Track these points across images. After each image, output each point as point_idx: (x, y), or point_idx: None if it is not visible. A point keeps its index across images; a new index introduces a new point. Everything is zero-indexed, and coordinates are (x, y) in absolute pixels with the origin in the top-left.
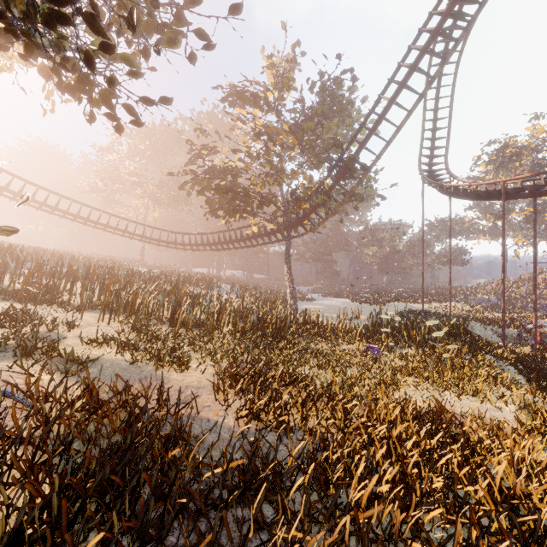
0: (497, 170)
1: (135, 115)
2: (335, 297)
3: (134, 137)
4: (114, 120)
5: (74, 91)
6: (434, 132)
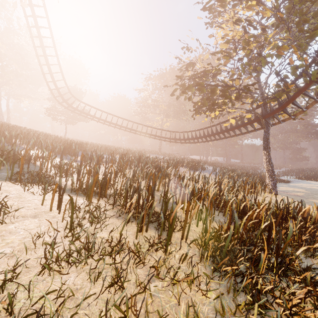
0: None
1: None
2: (312, 180)
3: (155, 79)
4: None
5: None
6: None
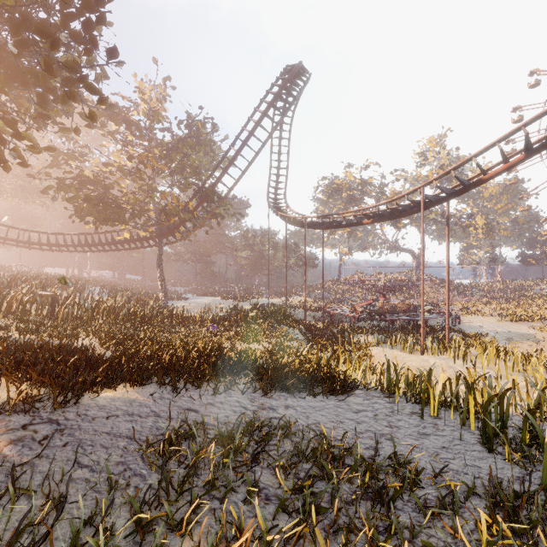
0: (328, 199)
1: (22, 159)
2: (208, 296)
3: None
4: (3, 162)
5: None
6: (278, 170)
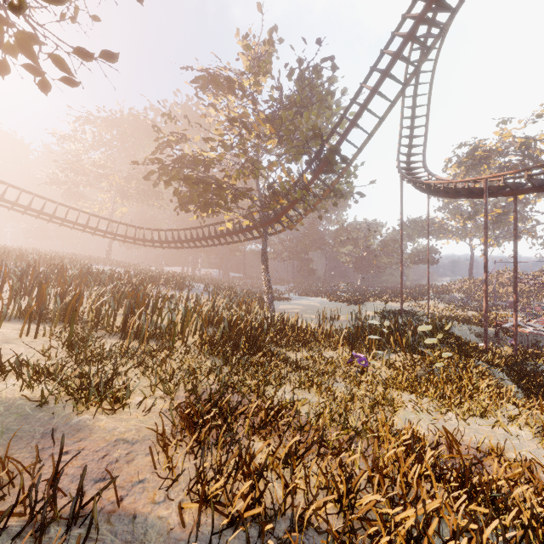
0: (467, 172)
1: (68, 71)
2: (312, 297)
3: (99, 125)
4: (37, 74)
5: None
6: (412, 129)
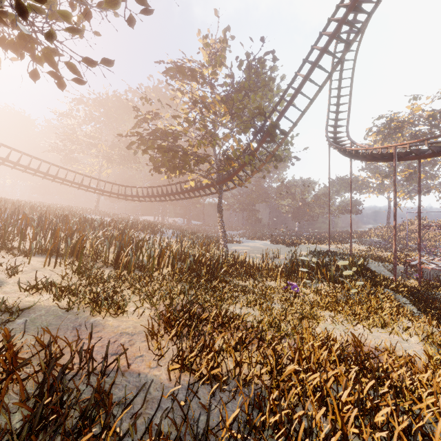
0: (384, 139)
1: (79, 75)
2: (258, 240)
3: (90, 105)
4: (57, 78)
5: (17, 48)
6: (338, 106)
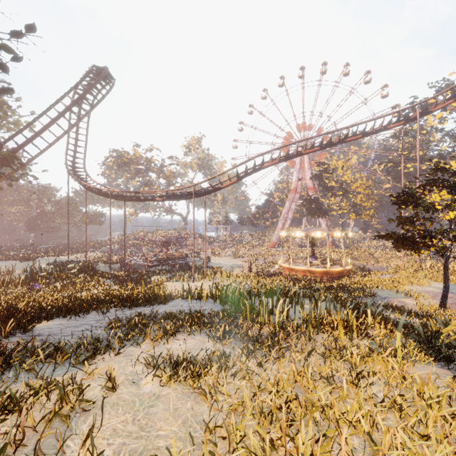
0: (118, 168)
1: None
2: None
3: None
4: None
5: None
6: (77, 141)
